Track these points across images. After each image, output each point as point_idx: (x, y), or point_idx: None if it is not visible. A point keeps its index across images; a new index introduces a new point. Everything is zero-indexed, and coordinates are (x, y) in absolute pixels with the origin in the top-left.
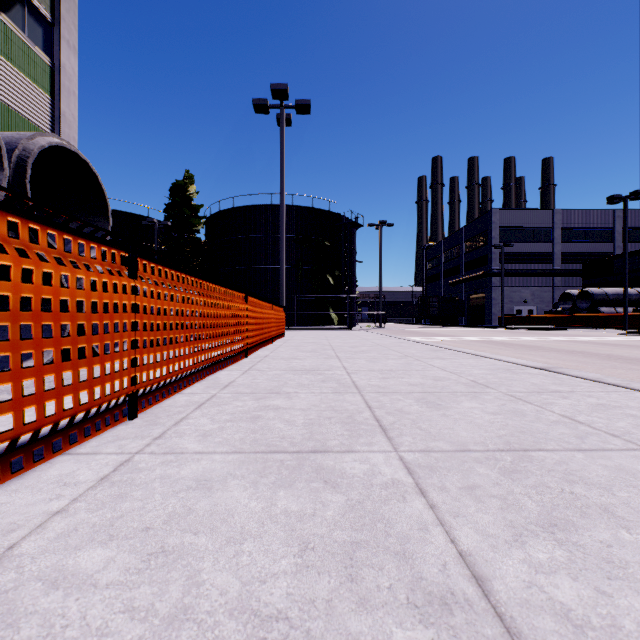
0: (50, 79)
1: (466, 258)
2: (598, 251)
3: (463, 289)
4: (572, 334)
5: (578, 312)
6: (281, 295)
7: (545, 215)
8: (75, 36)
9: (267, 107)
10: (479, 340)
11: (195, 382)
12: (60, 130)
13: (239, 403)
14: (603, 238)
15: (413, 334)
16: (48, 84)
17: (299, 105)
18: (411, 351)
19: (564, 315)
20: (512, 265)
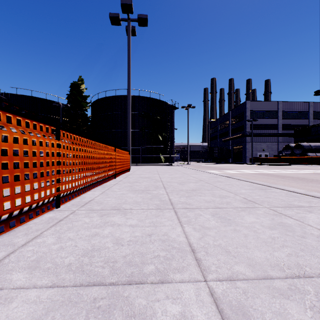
0: None
1: (231, 127)
2: (301, 123)
3: (230, 143)
4: (300, 168)
5: (294, 155)
6: (128, 143)
7: (274, 104)
8: None
9: (119, 19)
10: (255, 172)
11: None
12: None
13: None
14: (303, 117)
15: (209, 168)
16: None
17: (140, 18)
18: (240, 190)
19: (287, 157)
20: (256, 131)
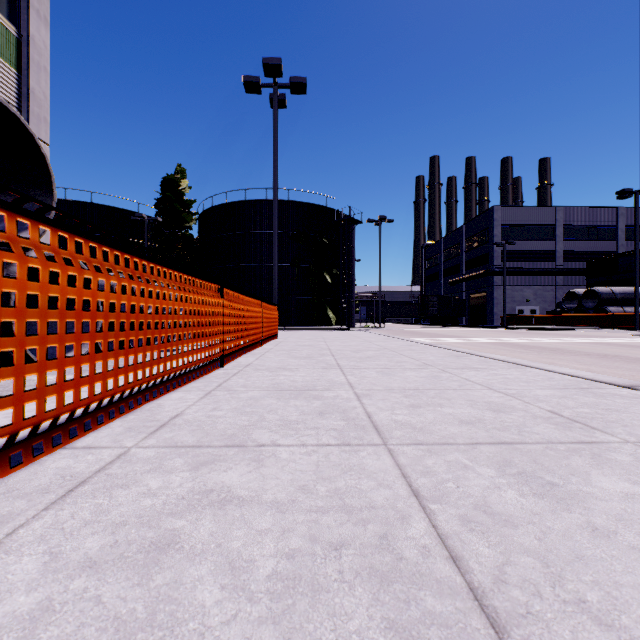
0: (16, 51)
1: (466, 257)
2: (601, 249)
3: (463, 288)
4: (583, 335)
5: (583, 312)
6: (274, 292)
7: (547, 212)
8: (46, 6)
9: (259, 86)
10: (490, 341)
11: (115, 417)
12: (28, 108)
13: (155, 481)
14: (606, 236)
15: (416, 335)
16: (14, 56)
17: (294, 83)
18: (428, 357)
19: (570, 315)
20: (514, 264)
